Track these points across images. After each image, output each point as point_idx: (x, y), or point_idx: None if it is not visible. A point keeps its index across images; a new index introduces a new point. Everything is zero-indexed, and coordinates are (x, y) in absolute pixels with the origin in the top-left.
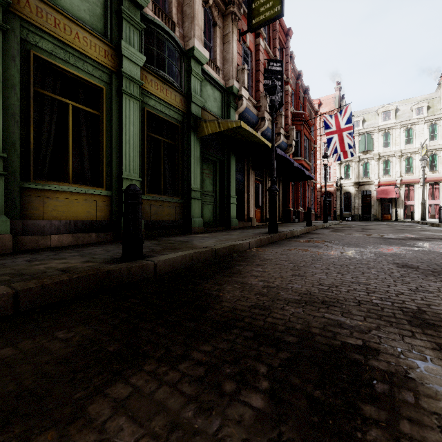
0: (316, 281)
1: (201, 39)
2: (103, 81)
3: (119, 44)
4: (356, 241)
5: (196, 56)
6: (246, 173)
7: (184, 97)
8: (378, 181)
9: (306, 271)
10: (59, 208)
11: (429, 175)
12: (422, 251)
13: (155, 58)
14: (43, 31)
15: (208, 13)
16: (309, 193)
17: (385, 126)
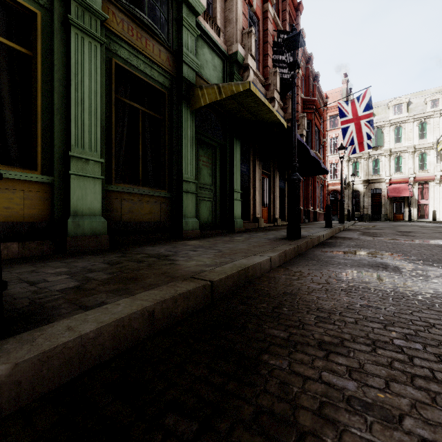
0: None
1: None
2: (38, 3)
3: None
4: (433, 254)
5: None
6: (252, 165)
7: (173, 55)
8: (390, 178)
9: None
10: None
11: None
12: None
13: None
14: None
15: None
16: (318, 191)
17: (397, 119)
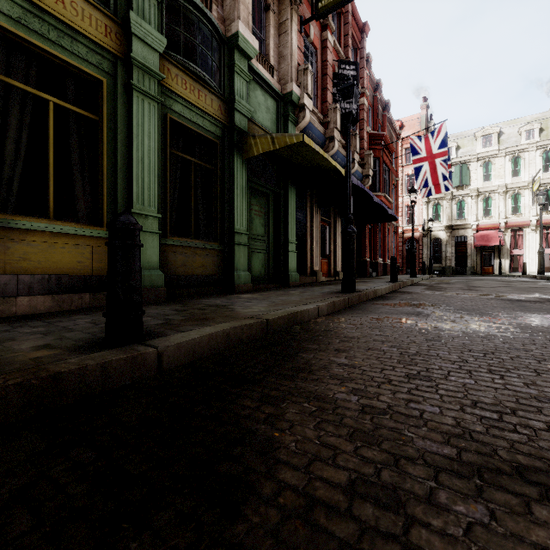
0: (462, 394)
1: (248, 23)
2: (104, 70)
3: (126, 17)
4: (473, 305)
5: (241, 45)
6: (310, 212)
7: (225, 102)
8: (477, 224)
9: (429, 367)
10: (31, 256)
11: (543, 216)
12: None
13: (182, 44)
14: None
15: None
16: (389, 239)
17: (486, 153)
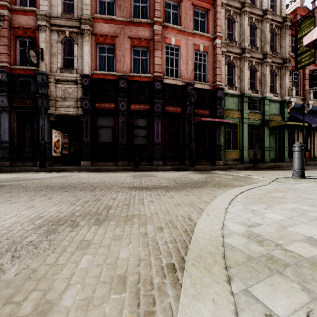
0: None
1: (269, 90)
2: (238, 121)
3: (242, 110)
4: None
5: (267, 98)
6: (297, 134)
7: (262, 114)
8: None
9: None
10: (229, 155)
11: None
12: None
13: (251, 107)
14: (227, 116)
15: (272, 71)
16: None
17: None
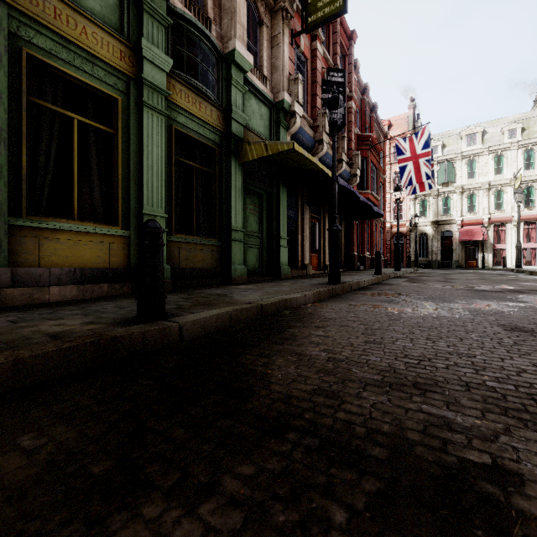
0: (400, 351)
1: (243, 40)
2: (119, 90)
3: (138, 43)
4: (441, 294)
5: (237, 61)
6: (300, 209)
7: (223, 112)
8: (461, 219)
9: (383, 336)
10: (60, 252)
11: (524, 212)
12: (530, 308)
13: (185, 62)
14: (39, 23)
15: (252, 9)
16: (376, 234)
17: (470, 152)
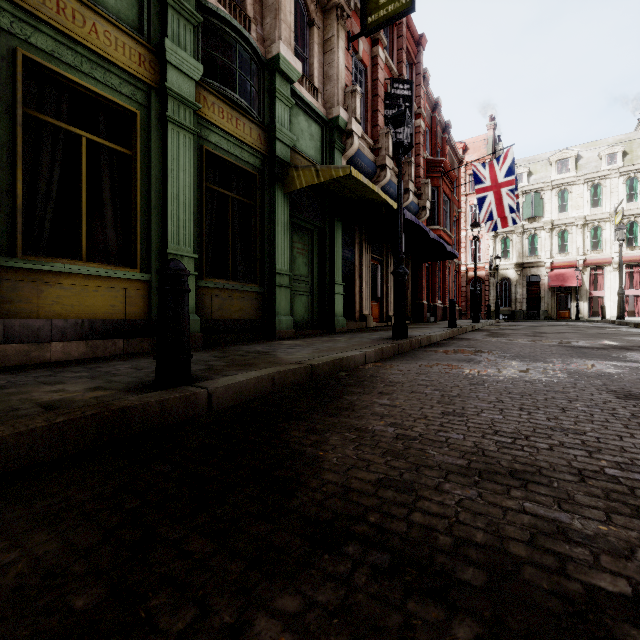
0: (488, 426)
1: (290, 44)
2: (137, 102)
3: (161, 45)
4: (531, 351)
5: (282, 68)
6: (359, 249)
7: (265, 131)
8: (551, 261)
9: (465, 406)
10: (64, 300)
11: (626, 252)
12: None
13: (218, 69)
14: (37, 19)
15: (301, 6)
16: (450, 279)
17: (561, 180)
